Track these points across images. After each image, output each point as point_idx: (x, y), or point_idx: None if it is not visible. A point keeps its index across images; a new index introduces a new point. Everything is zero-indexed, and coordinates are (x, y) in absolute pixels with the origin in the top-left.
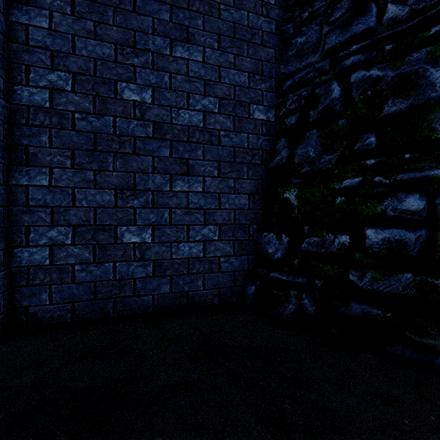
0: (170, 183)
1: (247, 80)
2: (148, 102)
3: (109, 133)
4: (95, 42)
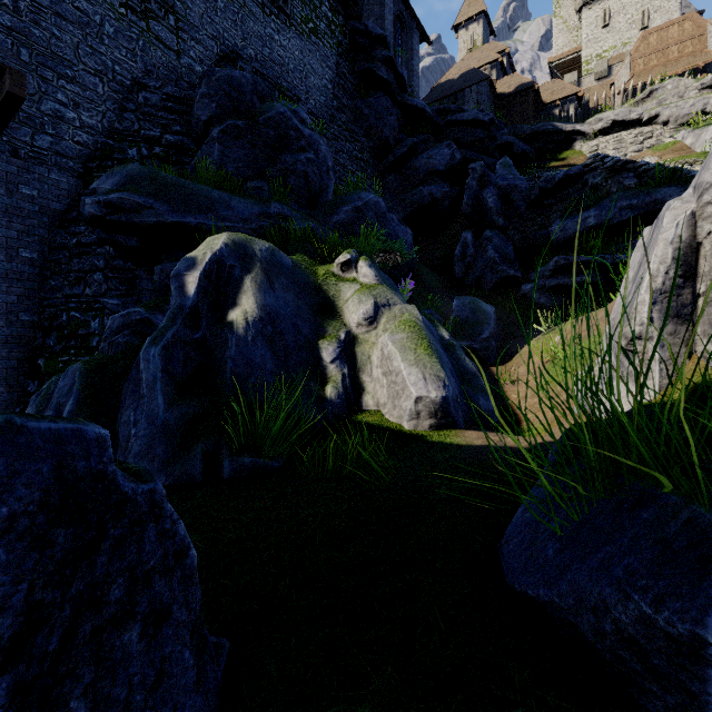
0: None
1: (17, 300)
2: None
3: None
4: None
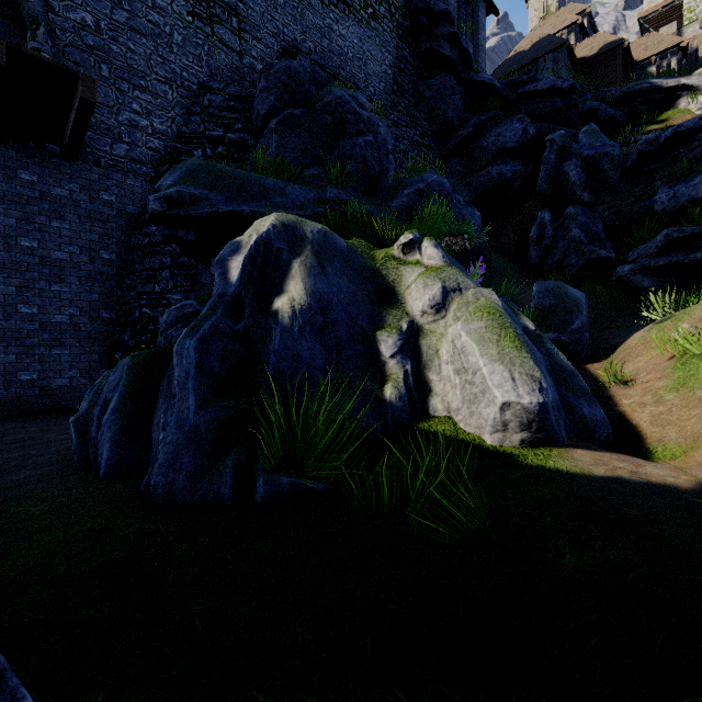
0: (49, 351)
1: (98, 299)
2: (36, 313)
3: (13, 329)
4: (5, 287)
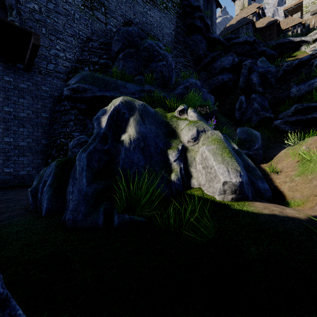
0: (18, 158)
1: (40, 134)
2: (12, 141)
3: (1, 148)
4: None
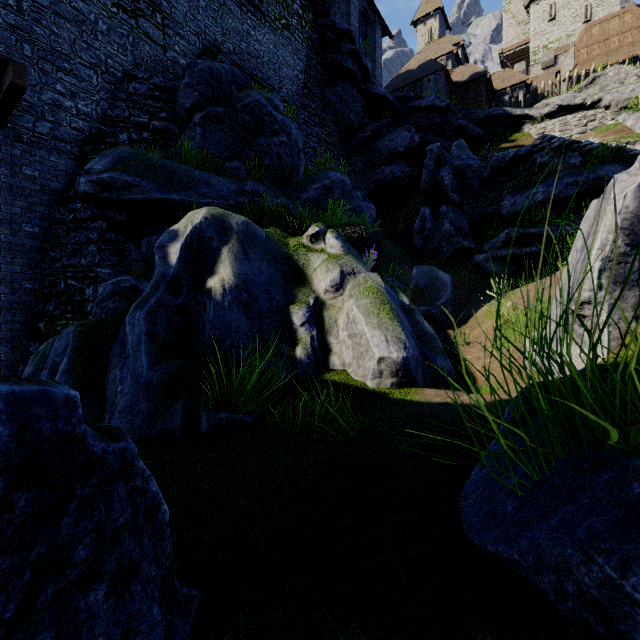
0: None
1: (20, 270)
2: None
3: None
4: None
